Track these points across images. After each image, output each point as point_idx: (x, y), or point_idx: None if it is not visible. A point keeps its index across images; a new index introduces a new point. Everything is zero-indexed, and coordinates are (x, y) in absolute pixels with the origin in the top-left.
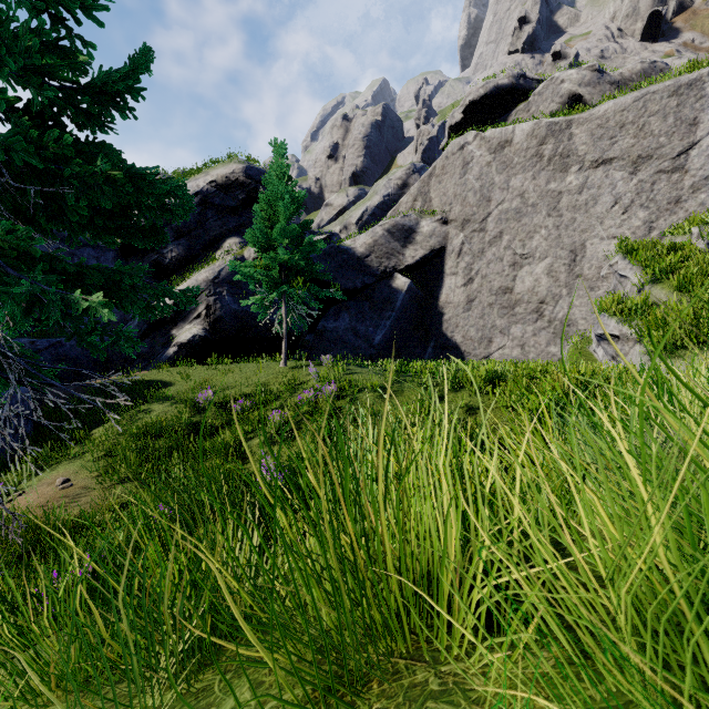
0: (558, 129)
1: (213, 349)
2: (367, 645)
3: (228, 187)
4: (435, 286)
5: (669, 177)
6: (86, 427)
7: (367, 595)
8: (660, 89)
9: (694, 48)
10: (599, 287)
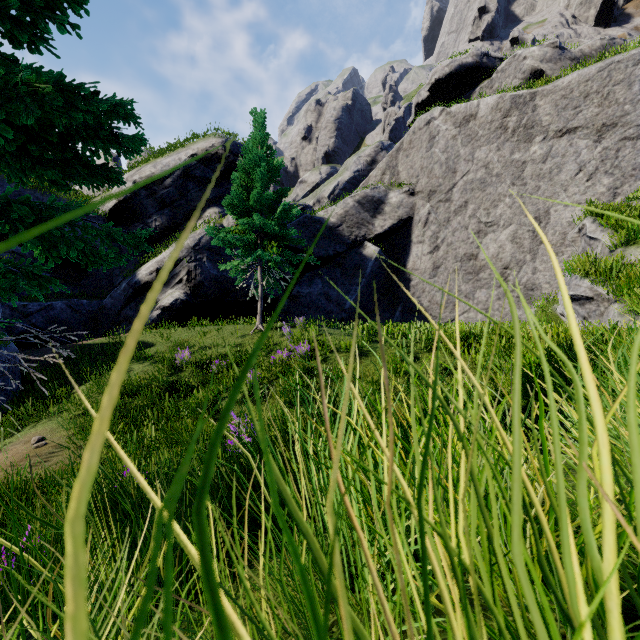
0: (522, 101)
1: (194, 312)
2: None
3: (208, 160)
4: (403, 254)
5: (634, 144)
6: (70, 385)
7: None
8: (625, 58)
9: None
10: (563, 252)
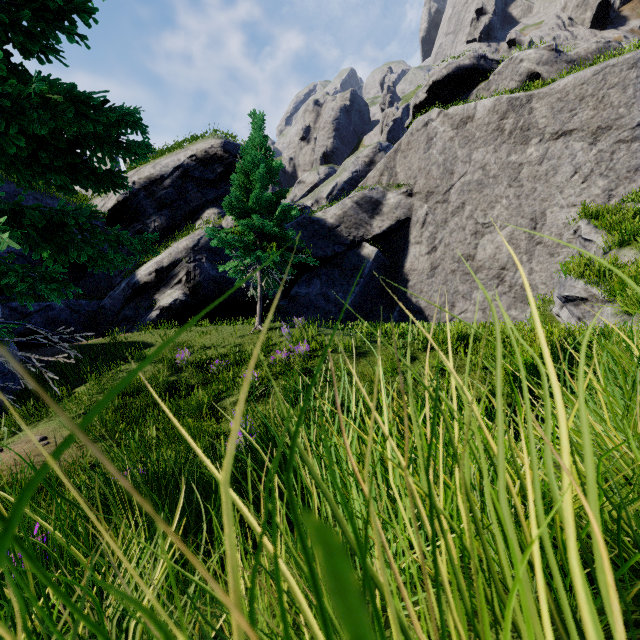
0: (519, 103)
1: (193, 313)
2: None
3: (207, 161)
4: (401, 254)
5: (629, 147)
6: (70, 385)
7: None
8: (620, 62)
9: None
10: (559, 253)
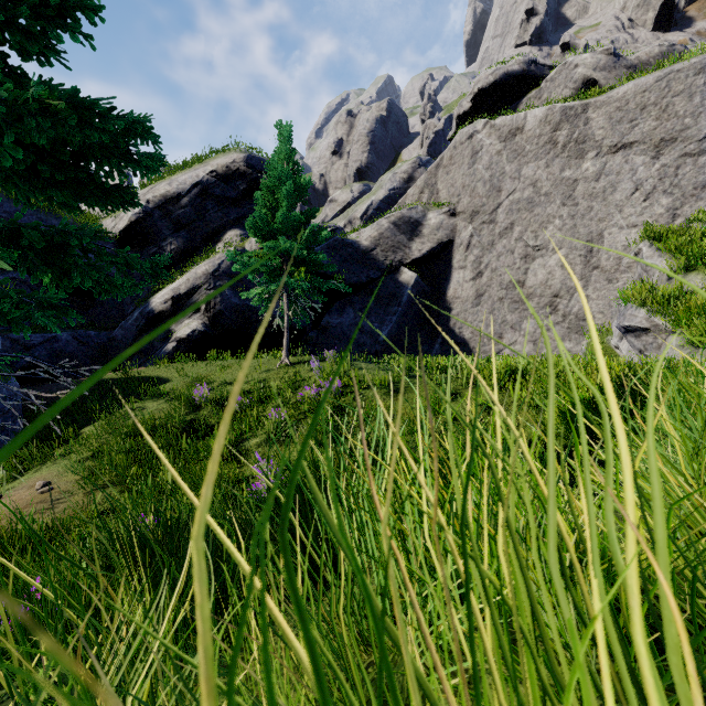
0: (574, 113)
1: (213, 345)
2: None
3: (229, 177)
4: (443, 280)
5: (695, 161)
6: (77, 425)
7: None
8: (686, 67)
9: None
10: (618, 279)
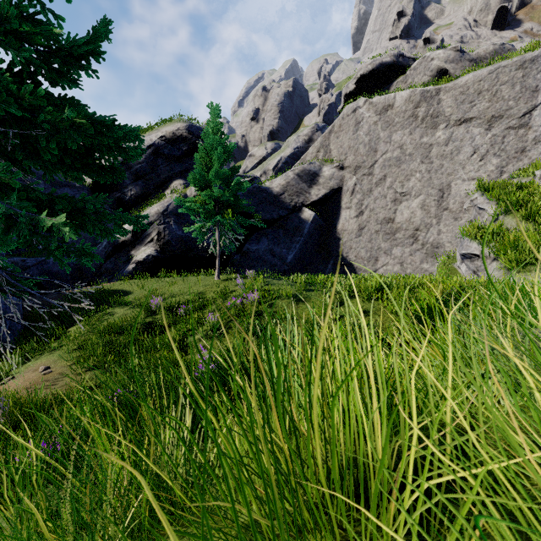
0: (430, 95)
1: (163, 266)
2: None
3: (174, 141)
4: (334, 217)
5: (516, 132)
6: (64, 326)
7: (297, 495)
8: (509, 63)
9: (532, 34)
10: (462, 218)
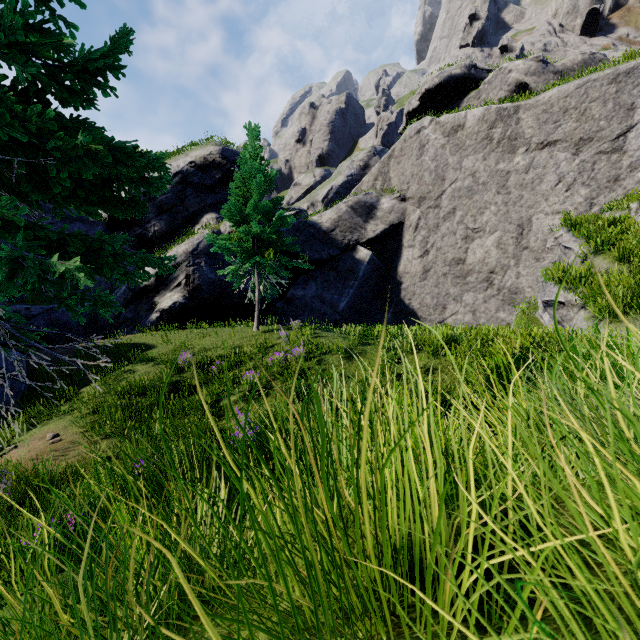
0: (507, 114)
1: (192, 315)
2: (345, 634)
3: (206, 167)
4: (394, 257)
5: (609, 158)
6: (76, 385)
7: (344, 577)
8: (600, 77)
9: (628, 42)
10: (544, 258)
